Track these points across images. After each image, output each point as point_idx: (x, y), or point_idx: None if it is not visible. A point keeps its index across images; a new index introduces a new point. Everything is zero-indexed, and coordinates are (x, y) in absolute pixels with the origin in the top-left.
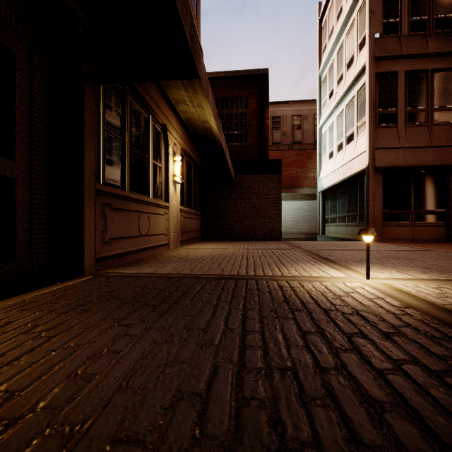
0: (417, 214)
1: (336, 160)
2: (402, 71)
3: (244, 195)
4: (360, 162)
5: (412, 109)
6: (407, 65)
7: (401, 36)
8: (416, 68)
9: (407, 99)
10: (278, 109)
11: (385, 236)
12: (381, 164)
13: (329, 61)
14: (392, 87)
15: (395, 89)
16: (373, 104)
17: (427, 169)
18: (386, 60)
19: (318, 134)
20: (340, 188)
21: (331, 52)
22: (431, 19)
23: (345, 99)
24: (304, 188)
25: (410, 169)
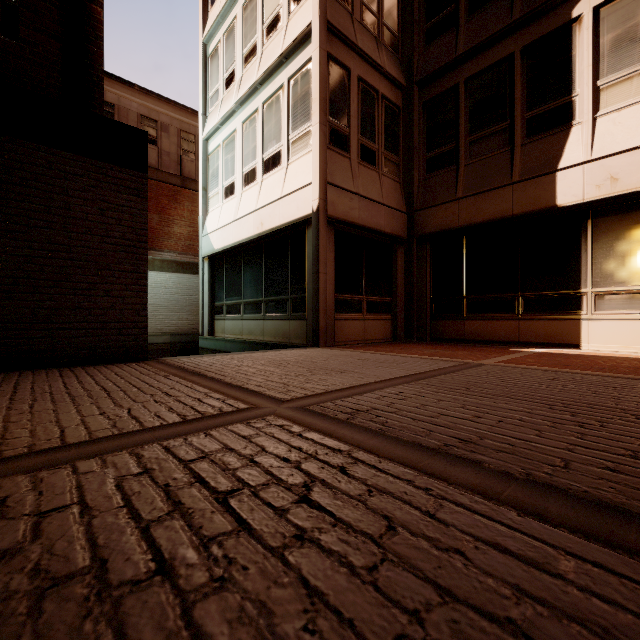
0: (368, 301)
1: (242, 200)
2: (356, 73)
3: (3, 206)
4: (300, 202)
5: (364, 140)
6: (360, 67)
7: (354, 16)
8: (368, 80)
9: (360, 120)
10: (109, 89)
11: (336, 336)
12: (335, 212)
13: (225, 20)
14: (345, 91)
15: (348, 96)
16: (325, 103)
17: (377, 236)
18: (338, 40)
19: (201, 150)
20: (248, 252)
21: (231, 3)
22: (380, 21)
23: (262, 91)
24: (164, 252)
25: (362, 232)
